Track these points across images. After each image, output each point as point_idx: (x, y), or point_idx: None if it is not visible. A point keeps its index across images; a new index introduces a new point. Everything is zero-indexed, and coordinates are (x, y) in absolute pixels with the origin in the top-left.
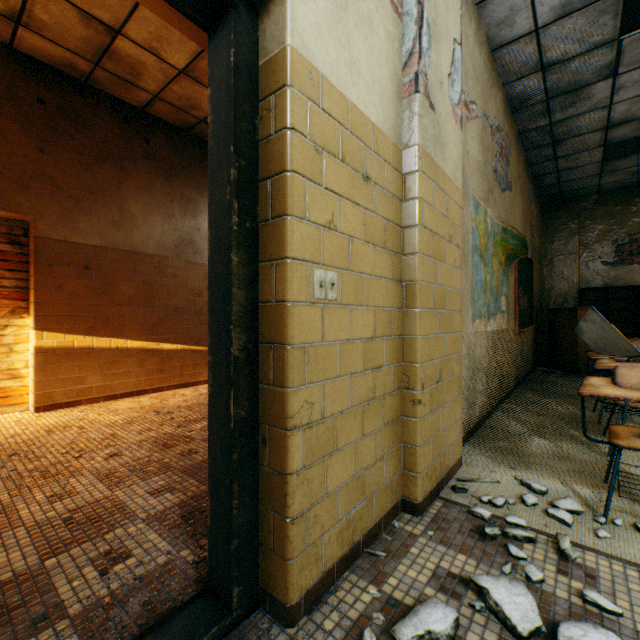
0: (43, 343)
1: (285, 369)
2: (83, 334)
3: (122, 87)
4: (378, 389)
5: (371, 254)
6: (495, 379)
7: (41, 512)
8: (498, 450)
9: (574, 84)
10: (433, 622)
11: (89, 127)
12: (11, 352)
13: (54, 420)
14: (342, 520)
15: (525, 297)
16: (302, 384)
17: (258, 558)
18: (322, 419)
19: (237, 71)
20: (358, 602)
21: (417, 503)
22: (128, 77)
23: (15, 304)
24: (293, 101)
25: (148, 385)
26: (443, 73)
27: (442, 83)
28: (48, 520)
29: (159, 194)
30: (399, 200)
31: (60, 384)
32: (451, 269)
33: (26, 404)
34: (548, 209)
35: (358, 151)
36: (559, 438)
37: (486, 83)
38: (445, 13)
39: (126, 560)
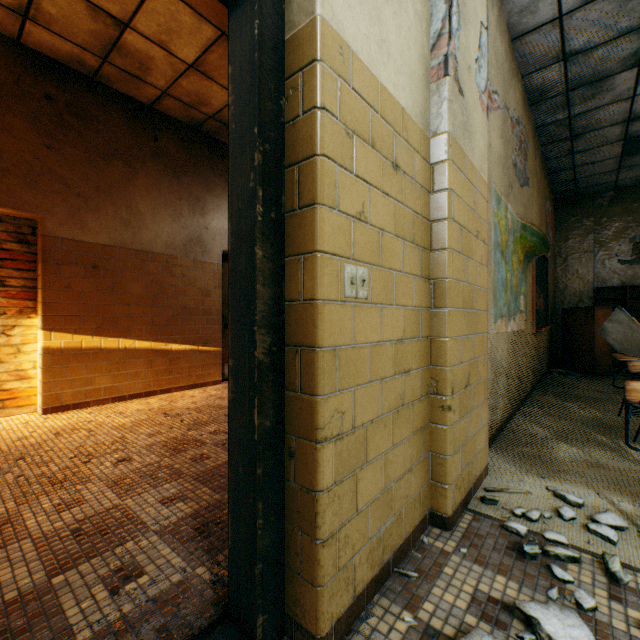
0: (51, 343)
1: (315, 375)
2: (91, 334)
3: (130, 83)
4: (407, 395)
5: (400, 249)
6: (515, 381)
7: (48, 522)
8: (524, 457)
9: (597, 74)
10: None
11: (97, 124)
12: (19, 353)
13: (62, 422)
14: (372, 539)
15: (541, 296)
16: (333, 391)
17: (283, 582)
18: (352, 429)
19: (261, 45)
20: (393, 631)
21: (447, 517)
22: (136, 72)
23: (23, 304)
24: (323, 77)
25: (156, 386)
26: (471, 57)
27: (470, 68)
28: (55, 531)
29: (167, 192)
30: (427, 192)
31: (68, 385)
32: (478, 266)
33: (34, 405)
34: (562, 206)
35: (388, 137)
36: (587, 444)
37: (507, 73)
38: None
39: (138, 578)
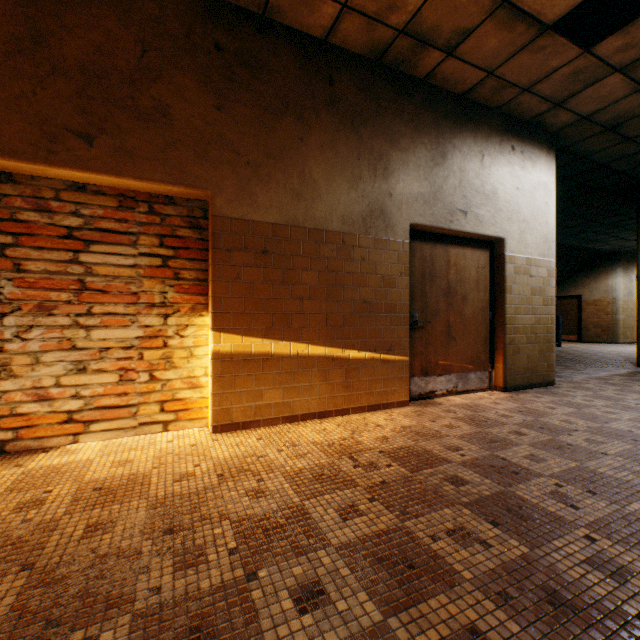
0: (220, 347)
1: None
2: (260, 336)
3: (303, 6)
4: None
5: None
6: None
7: None
8: None
9: None
10: None
11: (267, 73)
12: (191, 356)
13: (229, 451)
14: None
15: None
16: None
17: None
18: None
19: None
20: None
21: None
22: None
23: (195, 300)
24: None
25: (331, 405)
26: None
27: None
28: None
29: (343, 151)
30: None
31: (237, 399)
32: None
33: (205, 419)
34: None
35: None
36: None
37: None
38: None
39: None
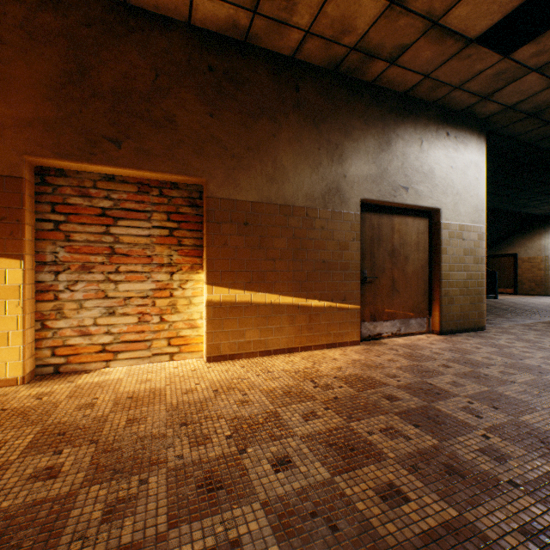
0: (212, 297)
1: None
2: (242, 289)
3: (275, 34)
4: None
5: None
6: None
7: None
8: None
9: None
10: None
11: (247, 85)
12: (190, 304)
13: (220, 375)
14: None
15: None
16: None
17: None
18: None
19: None
20: None
21: None
22: (282, 16)
23: (193, 261)
24: None
25: (297, 343)
26: None
27: None
28: None
29: (307, 143)
30: None
31: (225, 336)
32: None
33: (200, 352)
34: None
35: None
36: None
37: None
38: None
39: None
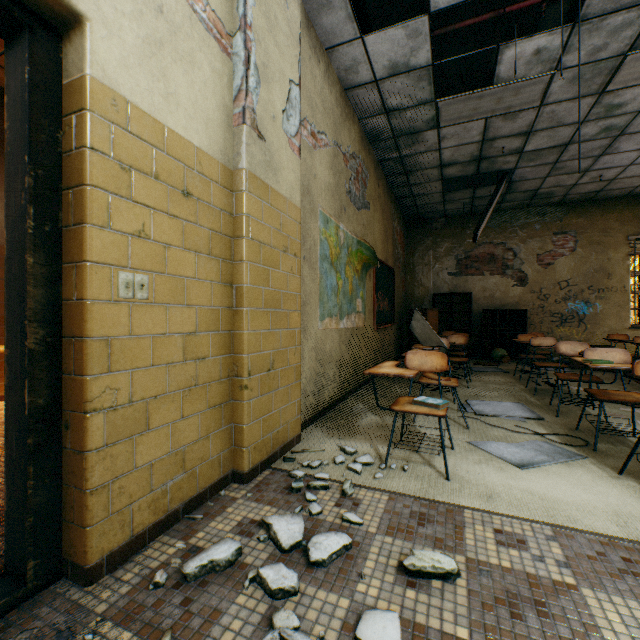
0: None
1: (84, 359)
2: None
3: None
4: (203, 377)
5: (194, 260)
6: (350, 369)
7: None
8: (336, 426)
9: (412, 129)
10: (218, 553)
11: None
12: None
13: None
14: (156, 491)
15: (386, 300)
16: (104, 372)
17: (61, 533)
18: (130, 403)
19: (33, 88)
20: (163, 555)
21: (244, 473)
22: None
23: None
24: (93, 124)
25: None
26: (277, 109)
27: (275, 117)
28: None
29: None
30: (229, 214)
31: None
32: (287, 275)
33: None
34: (411, 226)
35: (177, 170)
36: (387, 413)
37: (339, 117)
38: (279, 58)
39: None
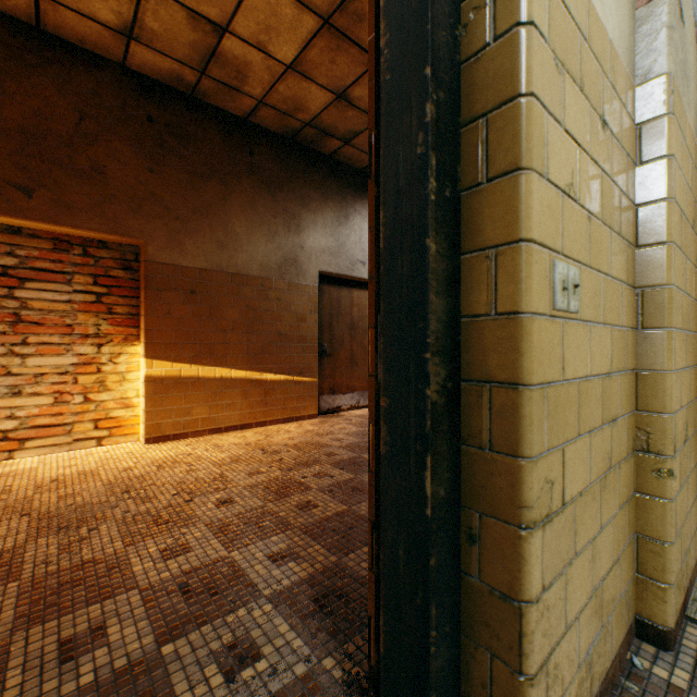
0: (152, 372)
1: (518, 426)
2: (189, 363)
3: (227, 96)
4: (613, 453)
5: (607, 242)
6: None
7: (155, 571)
8: None
9: None
10: None
11: (195, 143)
12: (124, 380)
13: (163, 454)
14: (580, 665)
15: None
16: (541, 450)
17: None
18: (561, 506)
19: None
20: None
21: (666, 630)
22: (233, 83)
23: (127, 331)
24: None
25: (251, 419)
26: None
27: None
28: (162, 583)
29: (262, 210)
30: (632, 163)
31: (168, 415)
32: (693, 270)
33: (137, 434)
34: None
35: (595, 78)
36: None
37: None
38: None
39: (255, 662)
